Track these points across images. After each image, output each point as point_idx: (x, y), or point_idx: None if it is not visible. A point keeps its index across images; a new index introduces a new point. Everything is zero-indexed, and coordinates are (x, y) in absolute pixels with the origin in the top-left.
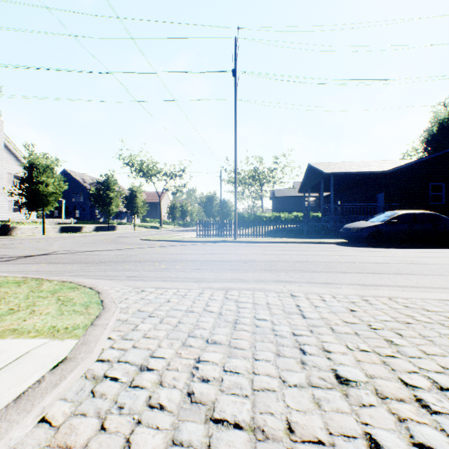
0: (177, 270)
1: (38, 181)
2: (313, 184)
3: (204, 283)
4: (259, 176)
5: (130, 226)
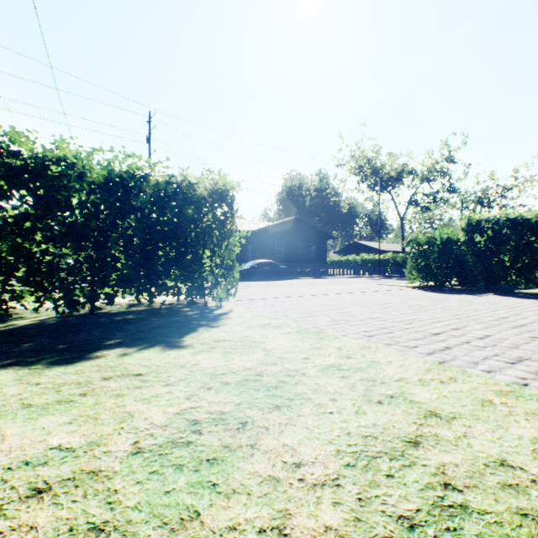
0: None
1: None
2: None
3: None
4: None
5: None
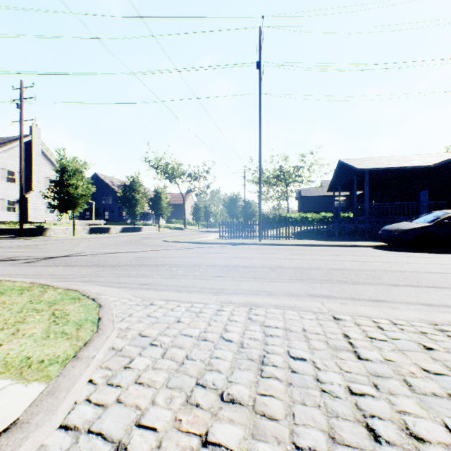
0: (194, 277)
1: (68, 184)
2: (344, 182)
3: (223, 295)
4: (284, 175)
5: (155, 228)
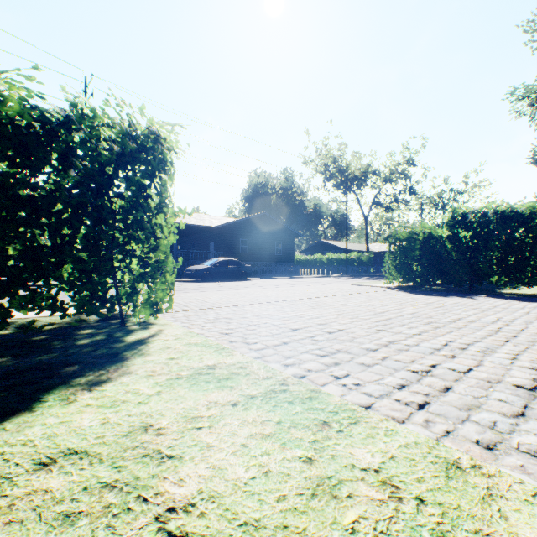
0: None
1: None
2: None
3: None
4: None
5: None
